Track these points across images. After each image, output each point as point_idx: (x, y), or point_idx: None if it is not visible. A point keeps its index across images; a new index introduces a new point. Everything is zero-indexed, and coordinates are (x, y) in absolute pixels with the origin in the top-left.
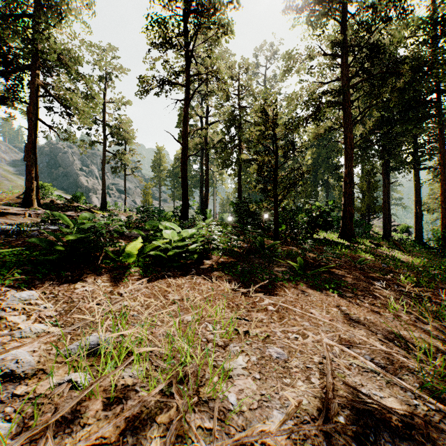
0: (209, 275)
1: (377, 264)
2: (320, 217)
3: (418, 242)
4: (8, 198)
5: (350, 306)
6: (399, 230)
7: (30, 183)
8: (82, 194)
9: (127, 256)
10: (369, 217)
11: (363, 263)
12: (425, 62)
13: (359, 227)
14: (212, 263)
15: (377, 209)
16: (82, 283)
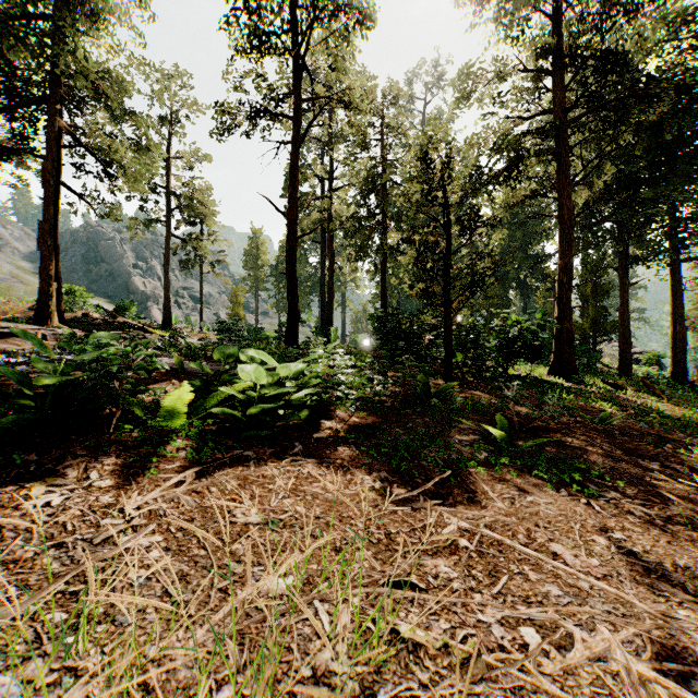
0: (329, 455)
1: (629, 423)
2: (520, 339)
3: (679, 380)
4: (16, 309)
5: (628, 530)
6: (644, 361)
7: (46, 286)
8: (132, 303)
9: (168, 417)
10: (596, 339)
11: (609, 421)
12: (697, 78)
13: (580, 356)
14: (335, 428)
15: (609, 326)
16: (52, 482)
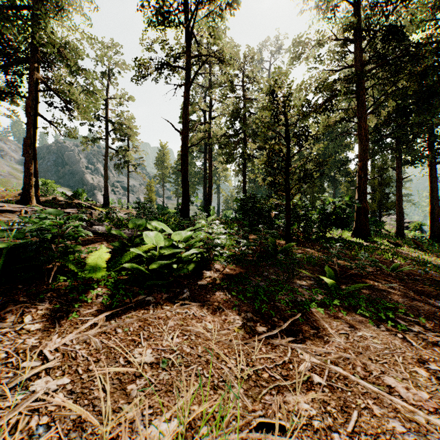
0: (209, 299)
1: (411, 270)
2: (334, 214)
3: (436, 240)
4: (10, 195)
5: (438, 361)
6: (411, 227)
7: (28, 179)
8: (83, 190)
9: (92, 270)
10: (381, 214)
11: (399, 270)
12: None
13: (371, 225)
14: (213, 277)
15: (389, 205)
16: None
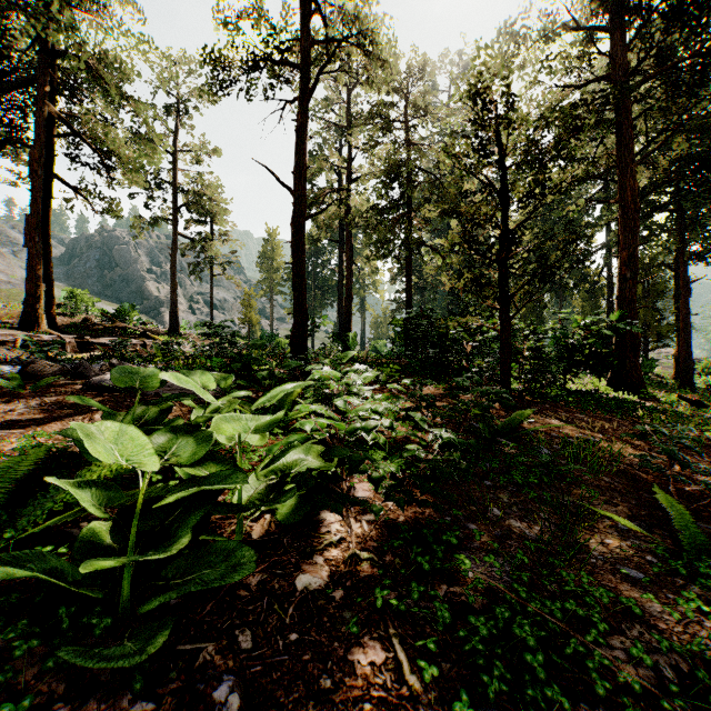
0: (327, 710)
1: None
2: (583, 346)
3: None
4: (11, 314)
5: None
6: (699, 369)
7: (34, 287)
8: (133, 306)
9: None
10: (648, 345)
11: None
12: None
13: None
14: (350, 551)
15: (664, 331)
16: None
